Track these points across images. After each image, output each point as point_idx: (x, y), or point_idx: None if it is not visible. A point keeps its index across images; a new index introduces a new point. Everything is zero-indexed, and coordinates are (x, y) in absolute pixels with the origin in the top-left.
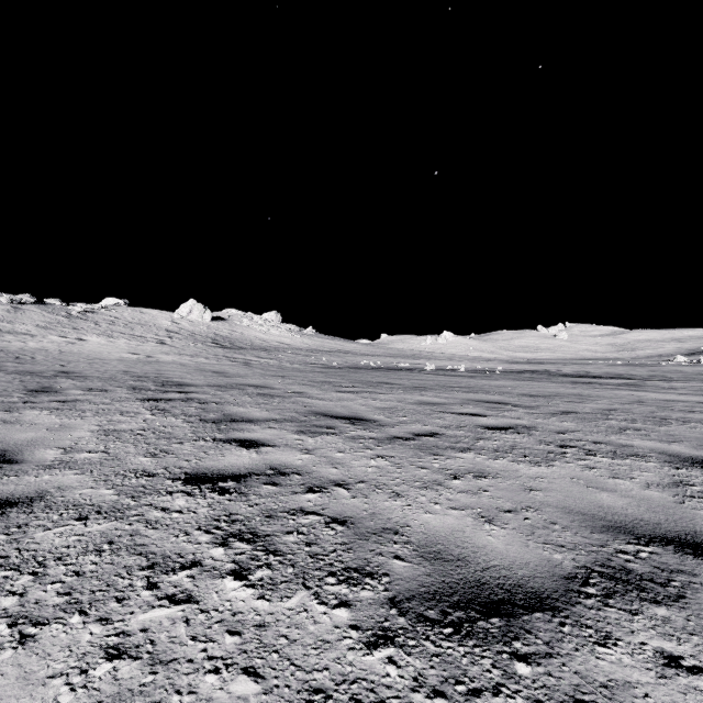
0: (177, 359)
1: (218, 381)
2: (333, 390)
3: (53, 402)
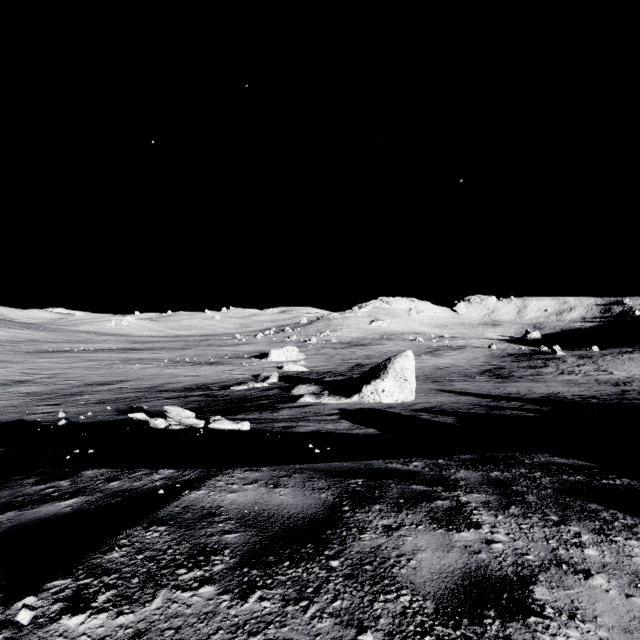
0: None
1: None
2: (34, 359)
3: None
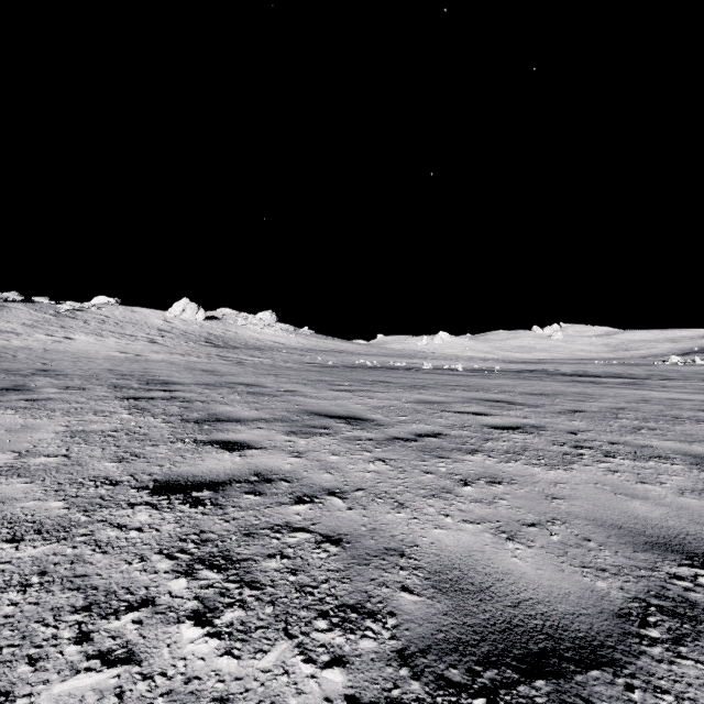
0: (167, 358)
1: (207, 380)
2: (328, 388)
3: (21, 401)
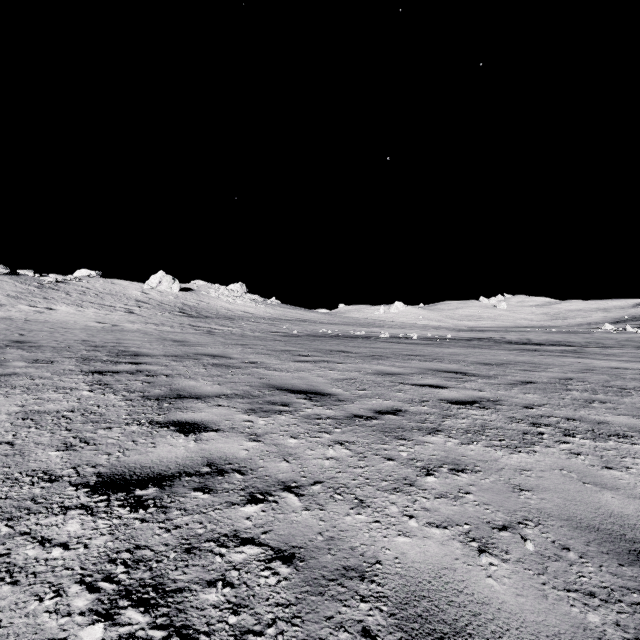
0: (142, 328)
1: (175, 351)
2: (291, 359)
3: None
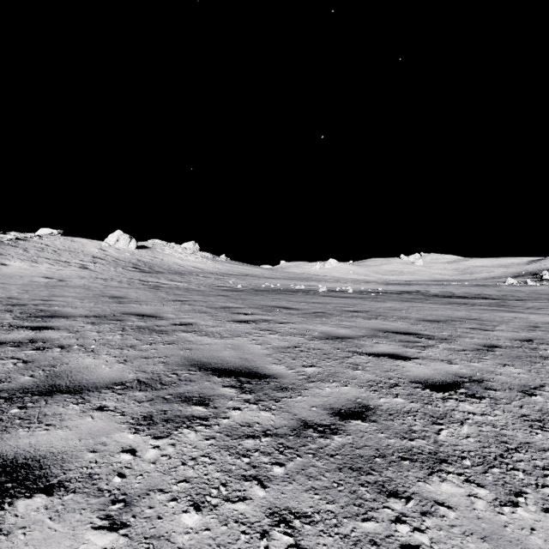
0: (88, 283)
1: (104, 309)
2: (229, 319)
3: None
